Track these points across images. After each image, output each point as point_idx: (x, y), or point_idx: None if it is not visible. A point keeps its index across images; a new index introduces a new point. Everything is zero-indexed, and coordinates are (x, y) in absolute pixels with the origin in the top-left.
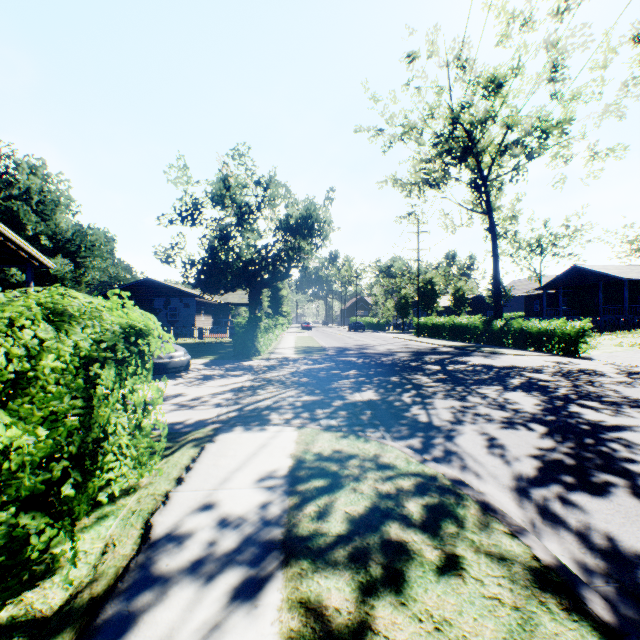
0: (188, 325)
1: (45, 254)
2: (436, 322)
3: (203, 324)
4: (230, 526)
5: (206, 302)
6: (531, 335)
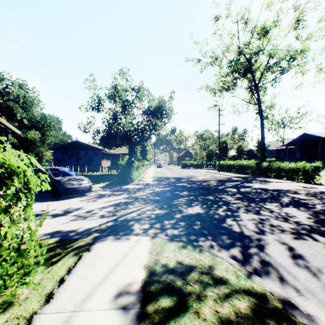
0: (97, 165)
1: (26, 129)
2: (229, 163)
3: (105, 164)
4: None
5: (107, 153)
6: (285, 171)
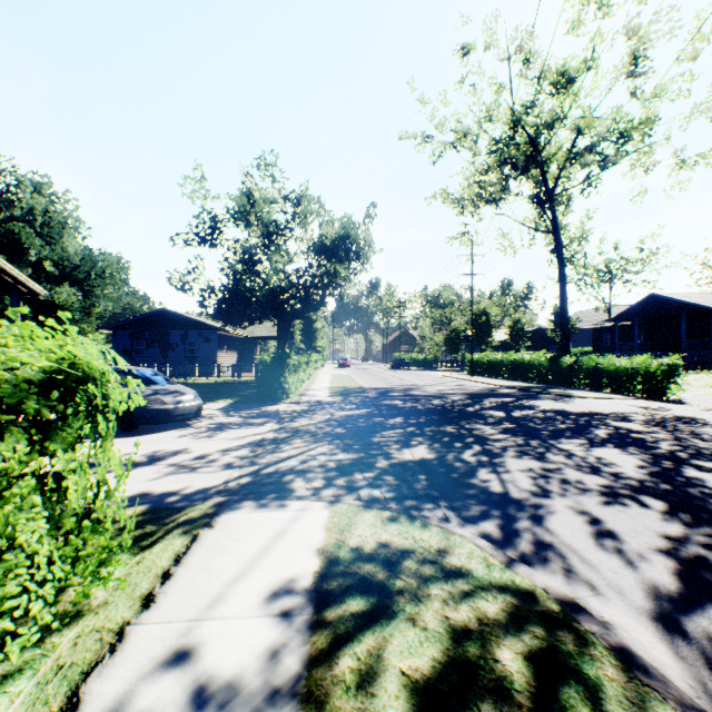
0: (209, 362)
1: (50, 282)
2: (493, 359)
3: (226, 361)
4: (209, 706)
5: (230, 336)
6: (608, 374)
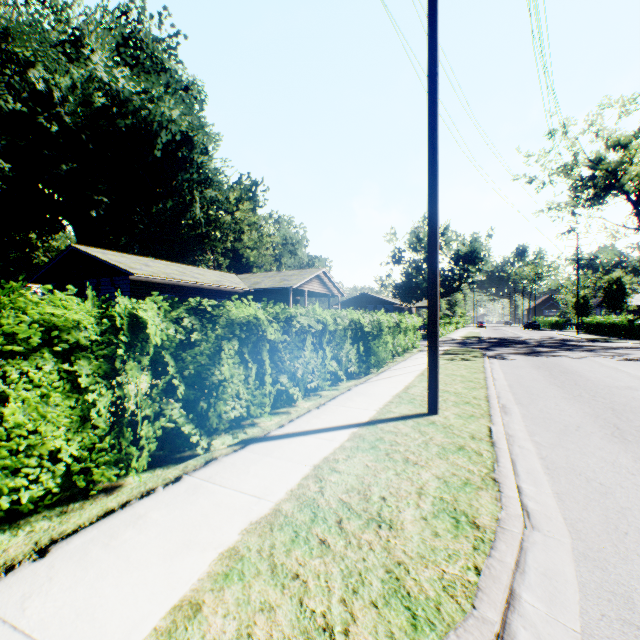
0: None
1: None
2: (598, 321)
3: None
4: None
5: (398, 307)
6: None
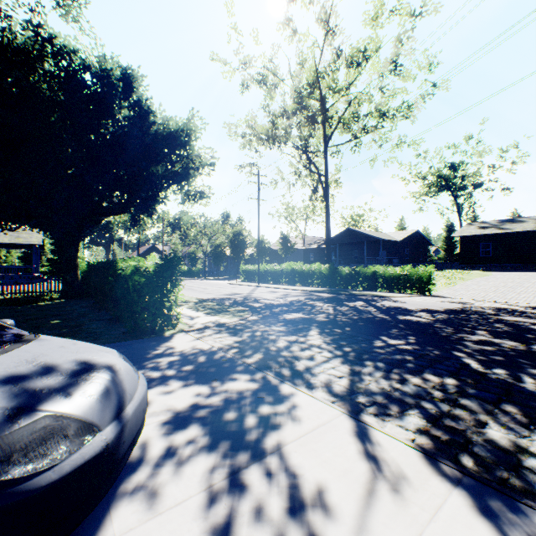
0: None
1: None
2: (272, 269)
3: None
4: None
5: None
6: (384, 279)
